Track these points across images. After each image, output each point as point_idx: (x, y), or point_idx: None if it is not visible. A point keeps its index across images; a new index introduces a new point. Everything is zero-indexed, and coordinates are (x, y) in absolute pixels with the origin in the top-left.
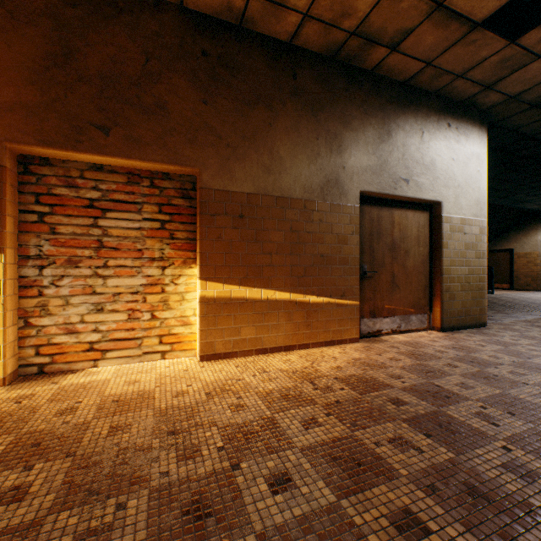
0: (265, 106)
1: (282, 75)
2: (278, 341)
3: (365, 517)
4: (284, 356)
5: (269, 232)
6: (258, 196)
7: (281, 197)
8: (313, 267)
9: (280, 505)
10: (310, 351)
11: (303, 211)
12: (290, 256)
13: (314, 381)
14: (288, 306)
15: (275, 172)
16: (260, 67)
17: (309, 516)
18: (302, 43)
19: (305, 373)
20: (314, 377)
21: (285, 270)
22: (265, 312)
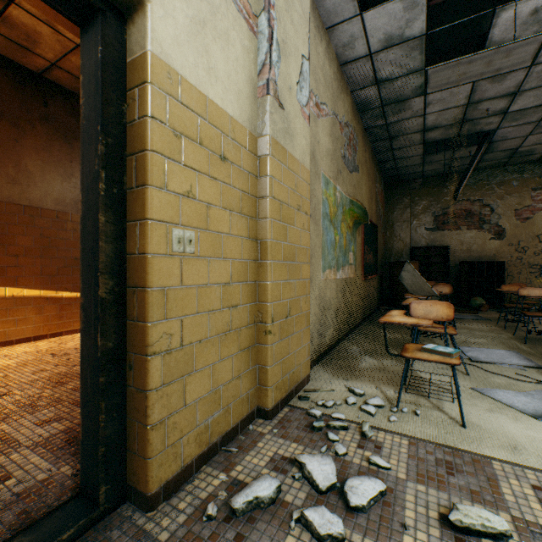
0: (10, 122)
1: (32, 100)
2: (27, 332)
3: (58, 391)
4: (33, 344)
5: (15, 236)
6: (1, 203)
7: (30, 206)
8: (67, 268)
9: (0, 401)
10: (63, 337)
11: (57, 221)
12: (41, 258)
13: (55, 353)
14: (39, 301)
15: (24, 184)
16: (5, 86)
17: (21, 399)
18: (54, 79)
19: (50, 350)
20: (57, 351)
21: (35, 271)
22: (11, 308)
